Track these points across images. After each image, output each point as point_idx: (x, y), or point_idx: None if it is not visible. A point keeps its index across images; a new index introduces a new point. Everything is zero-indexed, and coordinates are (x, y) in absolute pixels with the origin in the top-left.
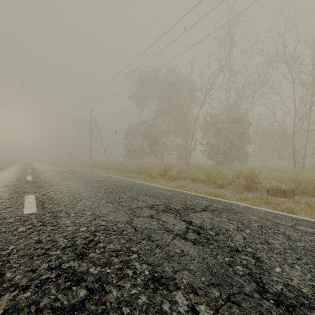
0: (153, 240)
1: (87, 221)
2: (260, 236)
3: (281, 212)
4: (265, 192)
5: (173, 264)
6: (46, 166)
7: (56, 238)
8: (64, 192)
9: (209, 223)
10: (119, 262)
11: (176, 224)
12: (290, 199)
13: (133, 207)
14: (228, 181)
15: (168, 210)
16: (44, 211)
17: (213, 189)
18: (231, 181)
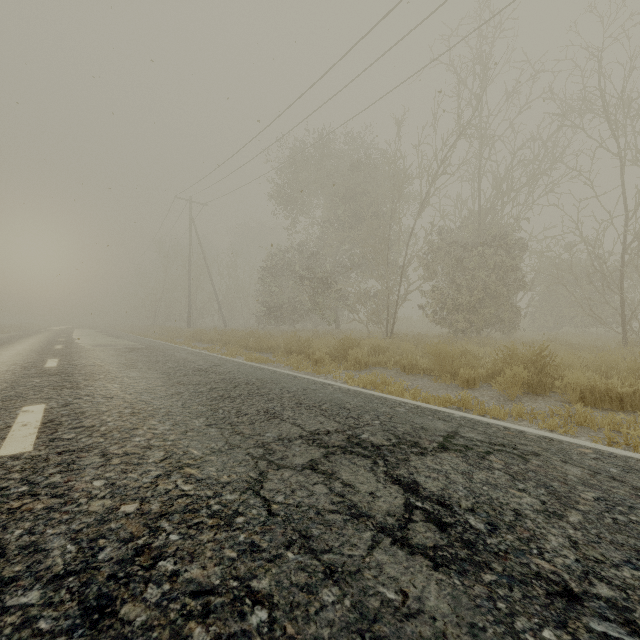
0: (316, 552)
1: (146, 482)
2: (615, 534)
3: (635, 453)
4: (573, 398)
5: None
6: (96, 337)
7: (47, 539)
8: (114, 398)
9: (465, 490)
10: None
11: (377, 491)
12: (636, 416)
13: (269, 439)
14: (483, 373)
15: (353, 449)
16: (48, 450)
17: (453, 390)
18: (491, 373)
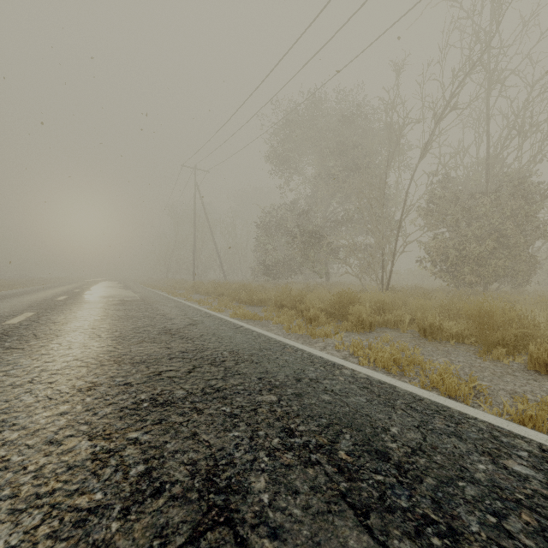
0: None
1: None
2: None
3: None
4: None
5: None
6: (109, 288)
7: None
8: None
9: None
10: None
11: None
12: None
13: None
14: None
15: None
16: None
17: (528, 378)
18: None
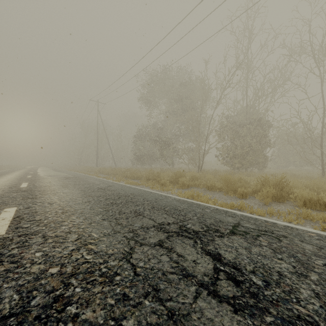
0: (162, 300)
1: (66, 253)
2: None
3: None
4: (300, 204)
5: None
6: (49, 171)
7: (2, 291)
8: (54, 204)
9: (248, 259)
10: None
11: (197, 260)
12: None
13: (136, 227)
14: (250, 190)
15: (183, 233)
16: (13, 234)
17: (234, 200)
18: (254, 190)
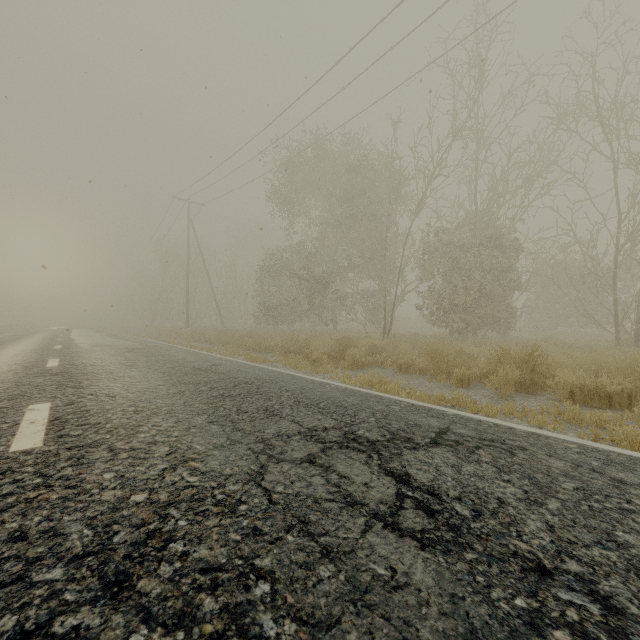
0: (314, 535)
1: (154, 474)
2: (590, 519)
3: (617, 448)
4: (564, 396)
5: (371, 619)
6: (95, 337)
7: (65, 525)
8: (117, 397)
9: (454, 481)
10: (217, 610)
11: (371, 482)
12: (623, 413)
13: (269, 435)
14: (478, 372)
15: (349, 444)
16: (58, 446)
17: (447, 389)
18: (485, 372)
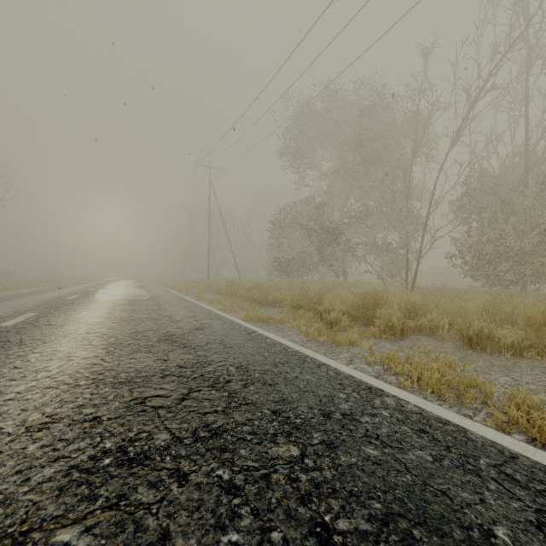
0: None
1: None
2: None
3: None
4: None
5: None
6: (124, 287)
7: None
8: None
9: None
10: None
11: None
12: None
13: None
14: None
15: None
16: None
17: None
18: None
